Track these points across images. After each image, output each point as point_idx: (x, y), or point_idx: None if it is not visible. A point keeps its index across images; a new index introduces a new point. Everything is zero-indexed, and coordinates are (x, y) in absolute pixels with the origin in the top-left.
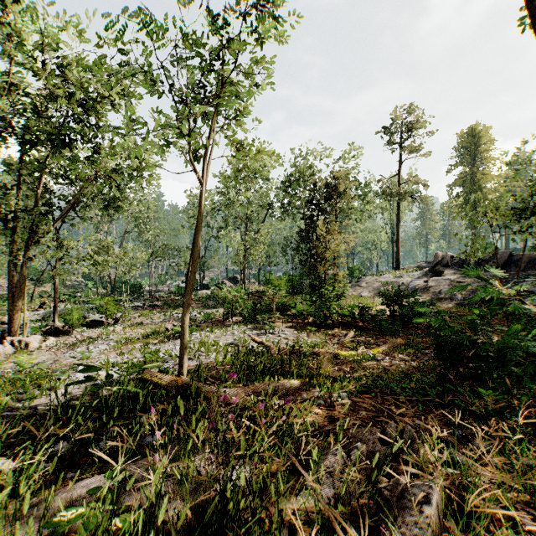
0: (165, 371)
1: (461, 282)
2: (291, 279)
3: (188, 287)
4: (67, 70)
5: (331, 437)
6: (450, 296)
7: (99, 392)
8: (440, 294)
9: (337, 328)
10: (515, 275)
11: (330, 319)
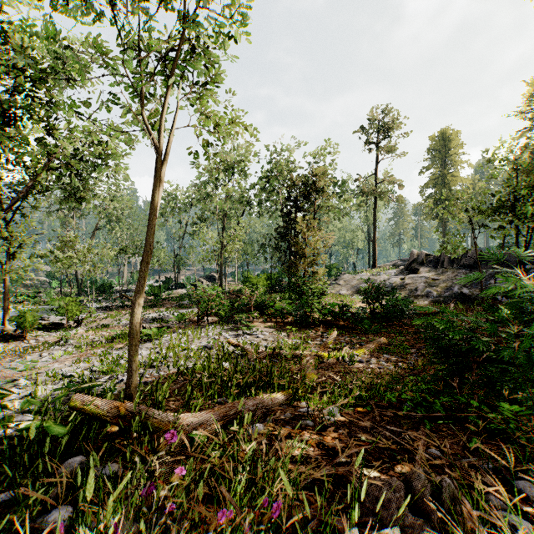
0: (111, 390)
1: (436, 280)
2: (270, 277)
3: (139, 282)
4: (12, 35)
5: (344, 521)
6: (427, 294)
7: (22, 420)
8: (417, 291)
9: (317, 327)
10: (486, 273)
11: (310, 318)
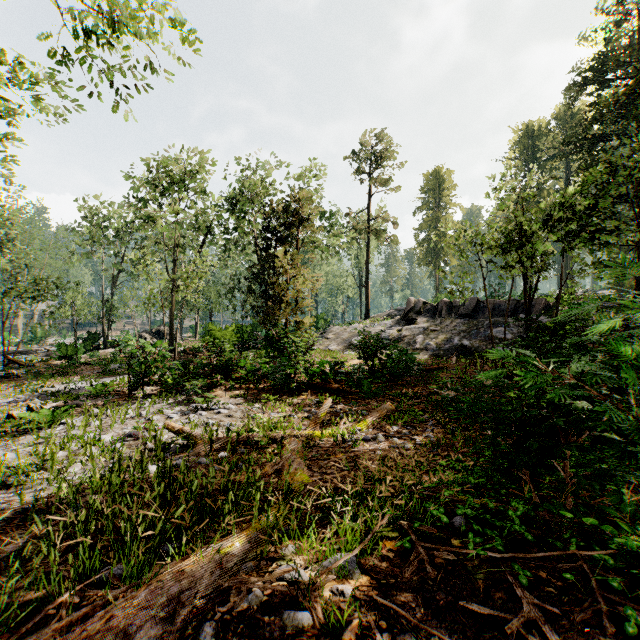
0: None
1: (435, 331)
2: (241, 330)
3: None
4: None
5: None
6: (426, 347)
7: None
8: (416, 344)
9: (304, 393)
10: (485, 322)
11: (294, 381)
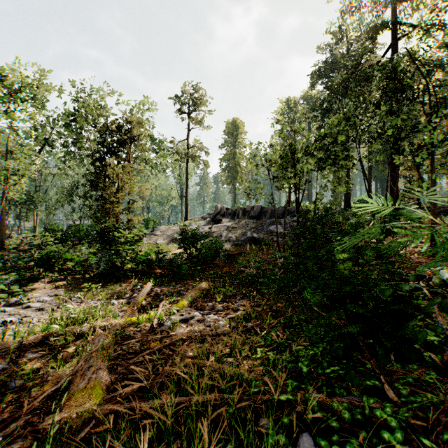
0: None
1: (235, 228)
2: (78, 228)
3: None
4: None
5: None
6: (229, 239)
7: None
8: (222, 237)
9: (129, 280)
10: (267, 222)
11: (120, 269)
